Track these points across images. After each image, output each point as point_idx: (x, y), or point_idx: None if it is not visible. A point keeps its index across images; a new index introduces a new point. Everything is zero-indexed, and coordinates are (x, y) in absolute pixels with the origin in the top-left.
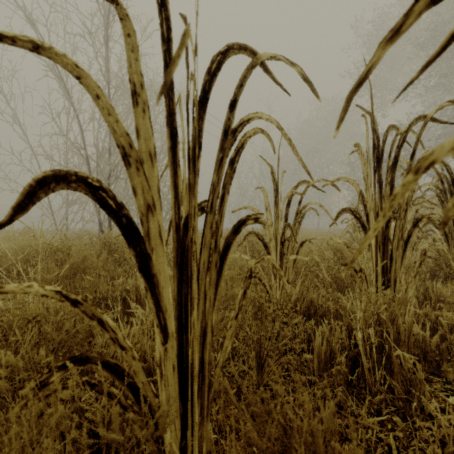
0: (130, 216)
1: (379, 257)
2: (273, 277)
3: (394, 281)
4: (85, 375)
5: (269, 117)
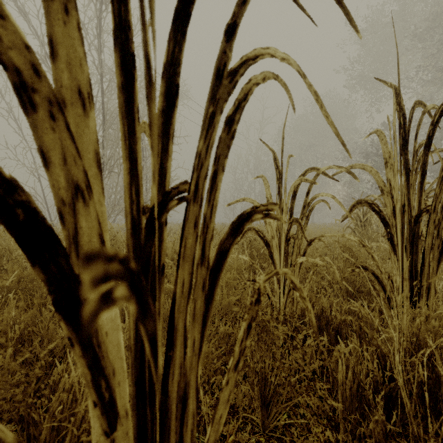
0: (33, 204)
1: (405, 259)
2: (276, 281)
3: (426, 289)
4: (25, 428)
5: (286, 55)
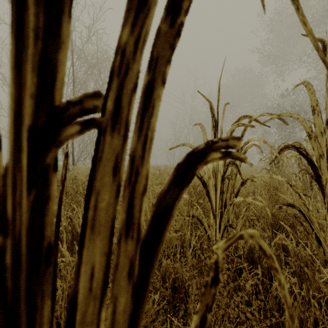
0: None
1: None
2: (212, 216)
3: None
4: None
5: None
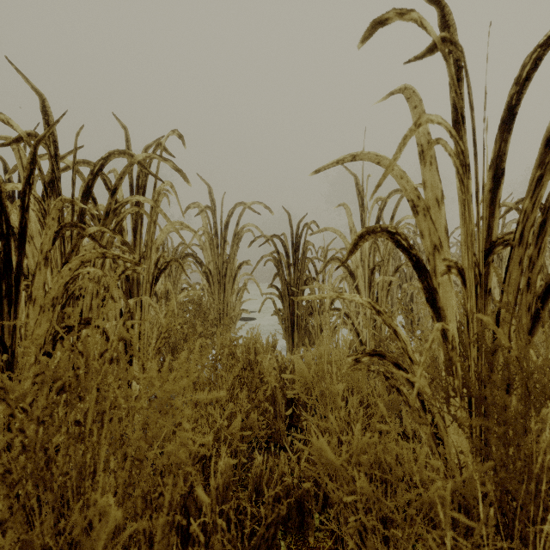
0: None
1: None
2: None
3: None
4: None
5: None
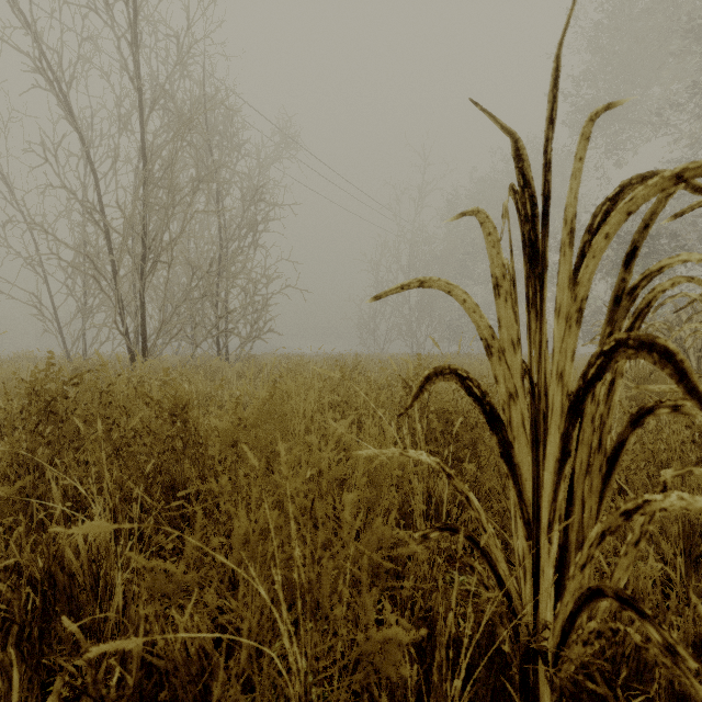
0: None
1: None
2: (522, 532)
3: None
4: None
5: None
